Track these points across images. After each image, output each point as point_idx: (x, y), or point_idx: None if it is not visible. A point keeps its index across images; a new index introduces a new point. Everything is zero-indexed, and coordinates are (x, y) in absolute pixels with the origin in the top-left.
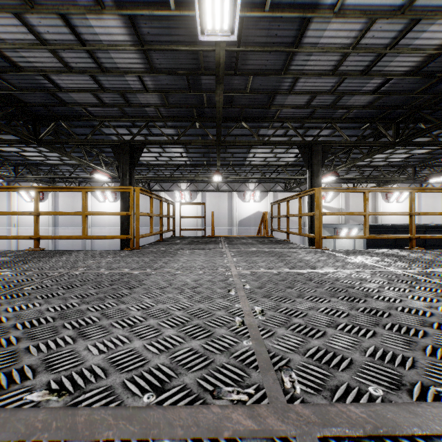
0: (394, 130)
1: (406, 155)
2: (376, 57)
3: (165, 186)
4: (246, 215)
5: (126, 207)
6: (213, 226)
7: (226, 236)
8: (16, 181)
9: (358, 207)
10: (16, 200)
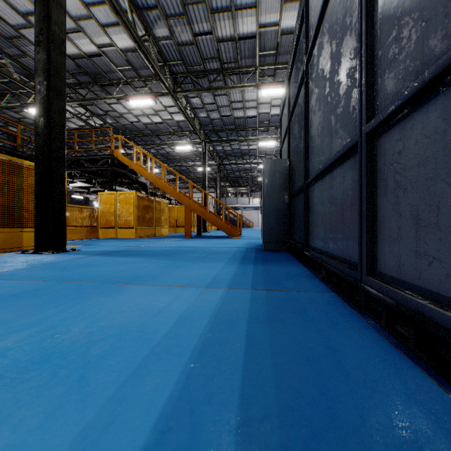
0: None
1: None
2: None
3: None
4: None
5: None
6: None
7: None
8: None
9: None
10: None
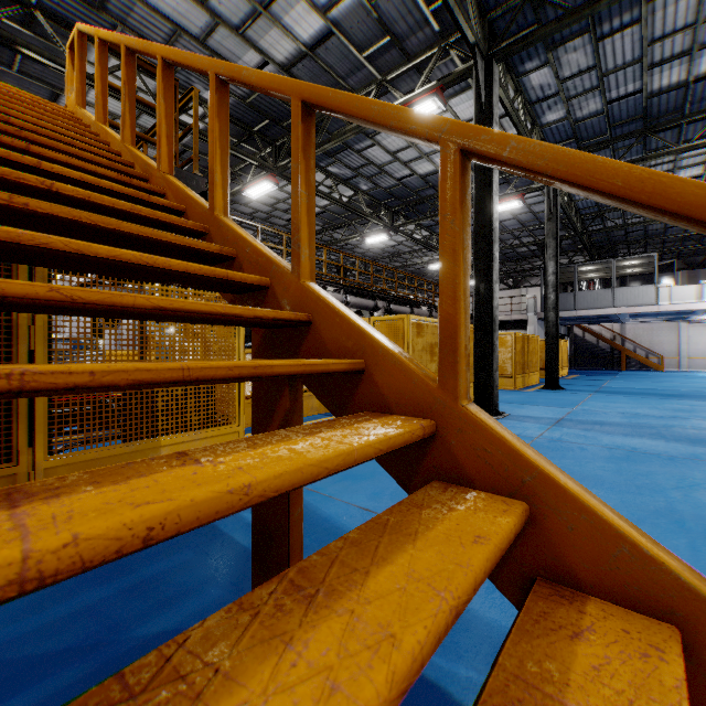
0: None
1: None
2: None
3: None
4: None
5: None
6: None
7: None
8: None
9: None
10: None
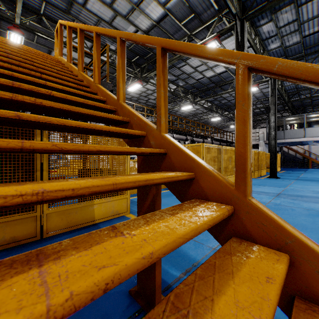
0: None
1: None
2: None
3: None
4: None
5: None
6: None
7: None
8: None
9: None
10: None
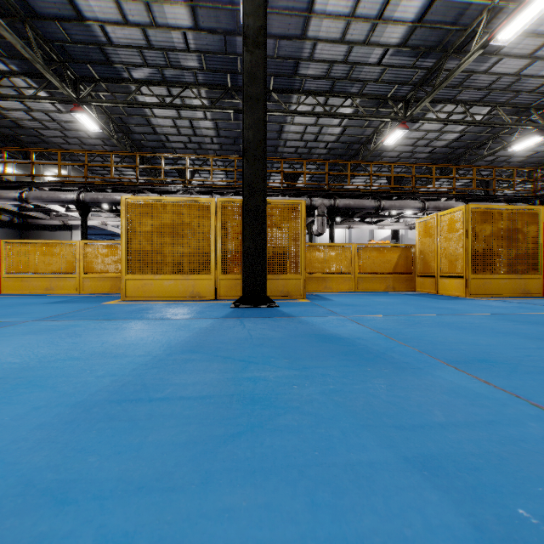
0: (526, 174)
1: (519, 188)
2: (535, 146)
3: None
4: (383, 236)
5: None
6: None
7: None
8: None
9: None
10: None
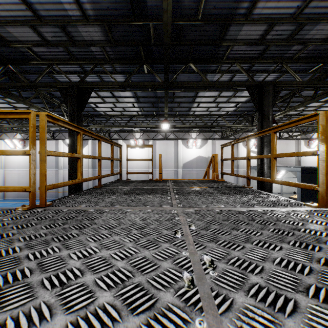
0: None
1: None
2: None
3: (122, 135)
4: (189, 159)
5: (73, 150)
6: (160, 169)
7: (174, 180)
8: (3, 131)
9: (283, 152)
10: (3, 147)
